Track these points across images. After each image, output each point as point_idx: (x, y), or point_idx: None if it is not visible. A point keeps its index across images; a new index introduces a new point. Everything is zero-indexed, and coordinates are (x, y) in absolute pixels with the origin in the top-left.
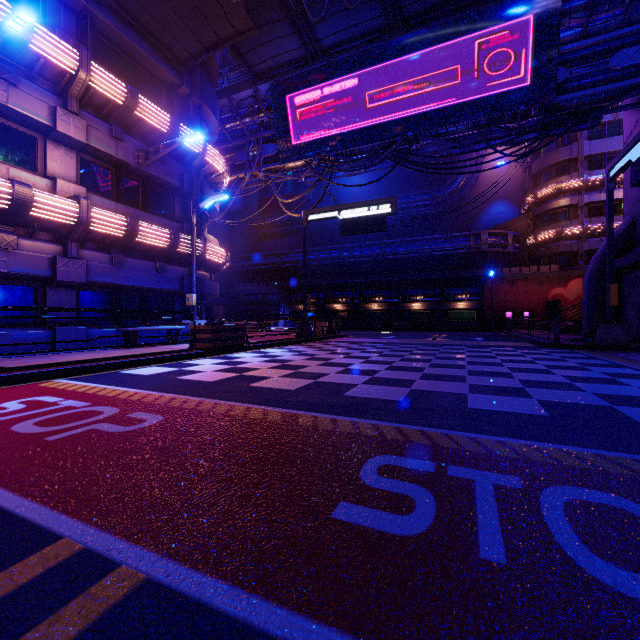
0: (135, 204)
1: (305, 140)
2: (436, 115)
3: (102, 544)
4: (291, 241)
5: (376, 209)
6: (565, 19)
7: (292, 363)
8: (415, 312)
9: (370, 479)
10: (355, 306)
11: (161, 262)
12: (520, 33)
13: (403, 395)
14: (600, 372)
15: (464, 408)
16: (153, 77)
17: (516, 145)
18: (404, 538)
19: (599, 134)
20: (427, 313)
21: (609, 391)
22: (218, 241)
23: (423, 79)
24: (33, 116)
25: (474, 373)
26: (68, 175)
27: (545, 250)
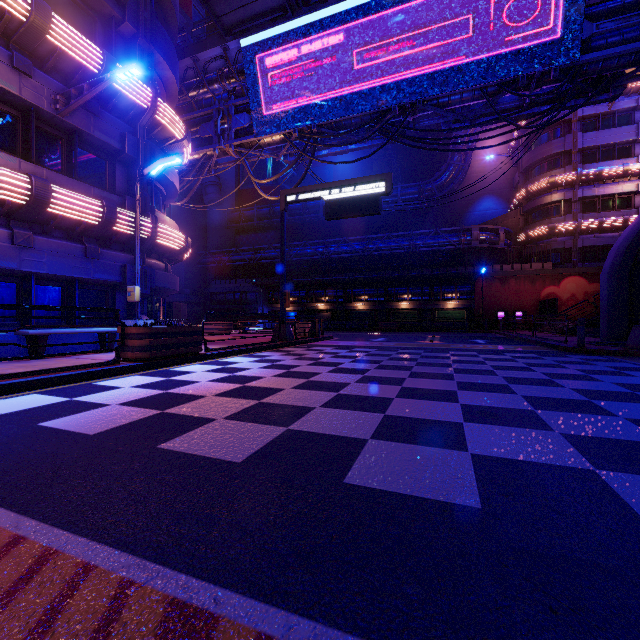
0: (56, 167)
1: (283, 108)
2: (438, 78)
3: None
4: (271, 236)
5: (367, 188)
6: None
7: (257, 383)
8: (402, 312)
9: None
10: (339, 305)
11: (92, 244)
12: None
13: (471, 481)
14: None
15: None
16: (83, 4)
17: (528, 117)
18: None
19: (593, 126)
20: (415, 313)
21: None
22: (191, 234)
23: (423, 33)
24: None
25: (539, 403)
26: None
27: (538, 247)
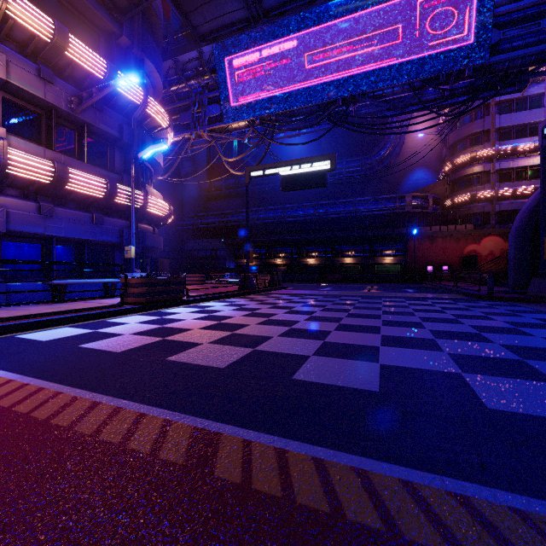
0: (70, 153)
1: (247, 100)
2: (374, 75)
3: None
4: (236, 202)
5: (316, 166)
6: None
7: (230, 321)
8: (347, 266)
9: None
10: (294, 260)
11: (98, 213)
12: None
13: (376, 378)
14: None
15: (484, 410)
16: (90, 24)
17: (448, 106)
18: None
19: (508, 109)
20: (357, 267)
21: None
22: (170, 202)
23: (361, 40)
24: None
25: (440, 334)
26: None
27: (461, 211)
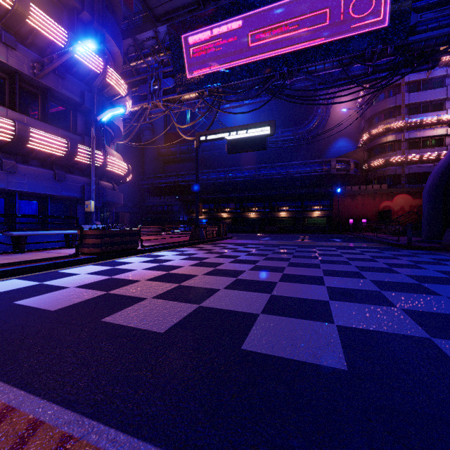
0: (33, 115)
1: (197, 74)
2: (308, 53)
3: None
4: (189, 165)
5: (257, 131)
6: None
7: (178, 271)
8: (282, 219)
9: None
10: (237, 214)
11: (60, 171)
12: None
13: (338, 347)
14: None
15: None
16: None
17: (372, 81)
18: None
19: (416, 88)
20: (291, 220)
21: None
22: (132, 164)
23: (297, 21)
24: None
25: (383, 286)
26: None
27: (377, 173)
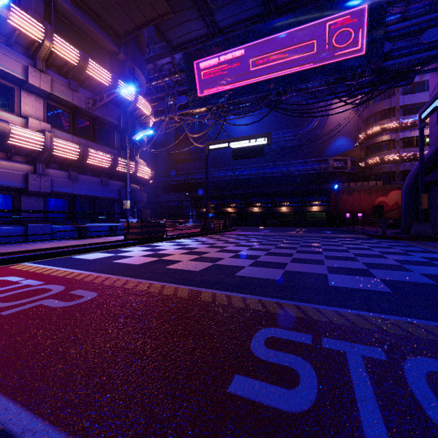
0: (86, 137)
1: (207, 93)
2: (299, 75)
3: (19, 424)
4: (197, 164)
5: (257, 141)
6: (389, 8)
7: (197, 250)
8: (283, 213)
9: (259, 351)
10: (242, 209)
11: (105, 178)
12: (358, 17)
13: (279, 275)
14: (420, 257)
15: (326, 286)
16: (99, 47)
17: (355, 96)
18: (293, 415)
19: (410, 91)
20: (291, 214)
21: (431, 271)
22: (147, 164)
23: (290, 50)
24: (11, 72)
25: (329, 257)
26: (37, 115)
27: (373, 171)
